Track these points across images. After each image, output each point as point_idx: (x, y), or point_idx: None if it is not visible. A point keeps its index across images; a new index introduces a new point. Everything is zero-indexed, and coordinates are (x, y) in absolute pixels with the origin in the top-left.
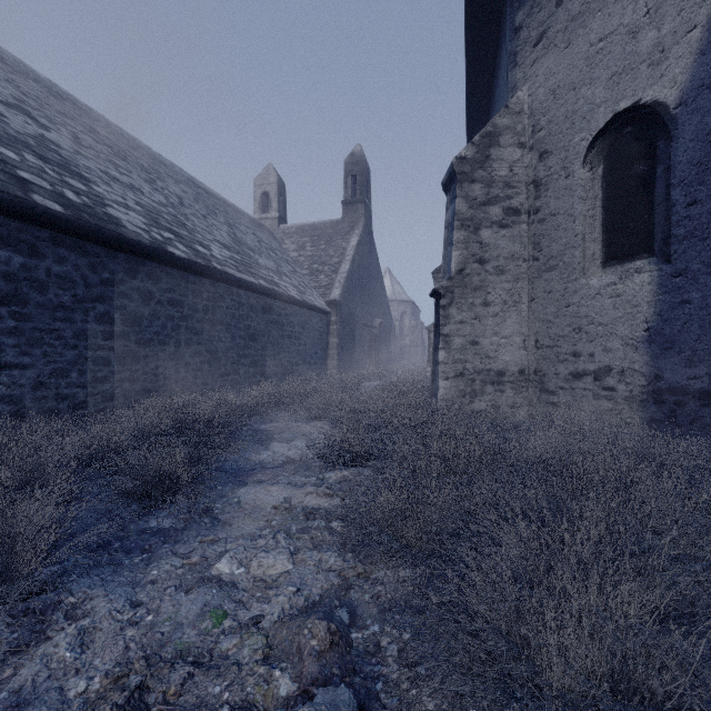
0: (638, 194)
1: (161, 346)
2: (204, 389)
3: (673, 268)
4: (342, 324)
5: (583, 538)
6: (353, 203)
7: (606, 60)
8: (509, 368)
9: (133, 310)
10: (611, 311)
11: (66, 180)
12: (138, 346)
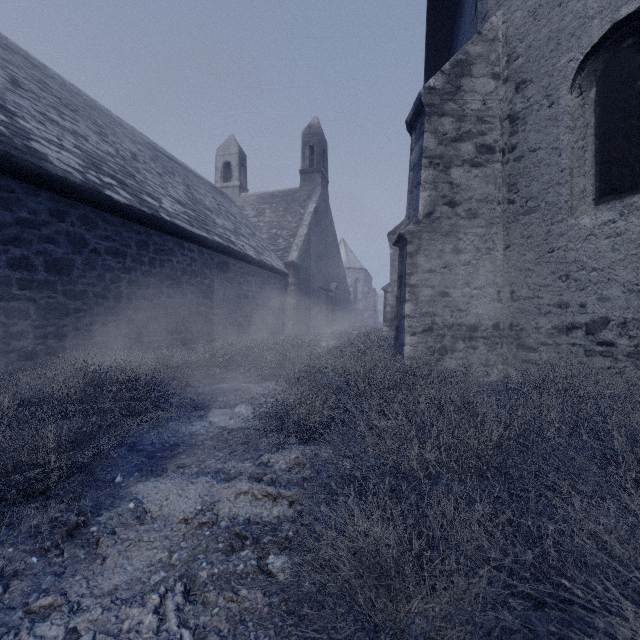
0: None
1: (97, 299)
2: (151, 347)
3: None
4: (300, 286)
5: None
6: (311, 172)
7: None
8: (482, 322)
9: (61, 257)
10: (609, 253)
11: None
12: (67, 297)
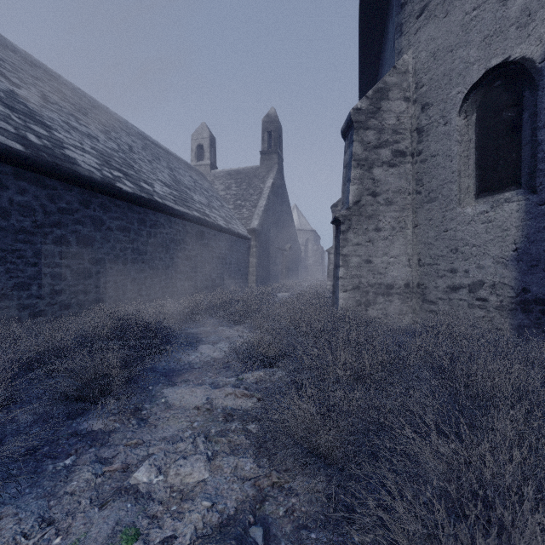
0: (507, 137)
1: (111, 264)
2: (148, 299)
3: (539, 197)
4: (260, 248)
5: (506, 458)
6: (269, 153)
7: (479, 25)
8: (396, 282)
9: (87, 234)
10: (484, 235)
11: (29, 126)
12: (91, 264)
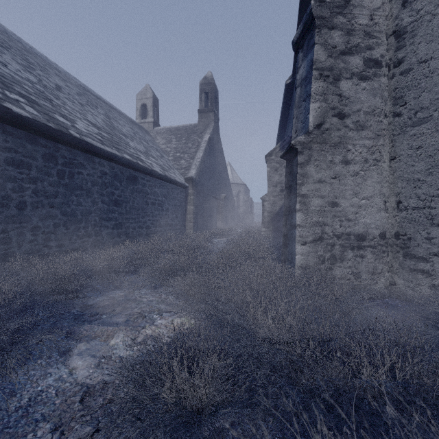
0: None
1: None
2: (59, 251)
3: None
4: (197, 196)
5: None
6: (206, 112)
7: None
8: (369, 231)
9: None
10: None
11: None
12: None
